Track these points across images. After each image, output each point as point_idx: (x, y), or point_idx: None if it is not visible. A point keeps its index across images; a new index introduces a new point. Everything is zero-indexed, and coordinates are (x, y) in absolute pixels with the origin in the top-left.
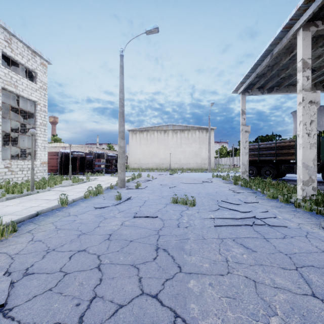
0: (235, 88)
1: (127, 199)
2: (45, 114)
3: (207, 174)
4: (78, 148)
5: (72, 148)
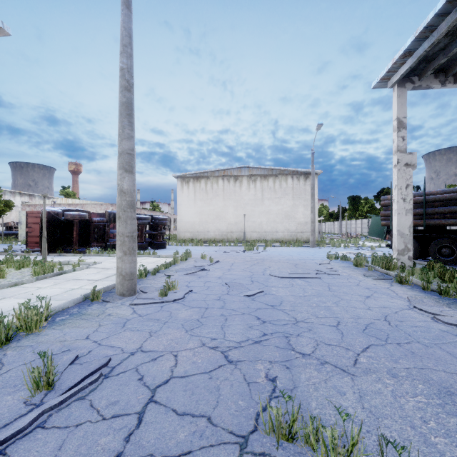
0: (386, 71)
1: (87, 376)
2: None
3: (312, 251)
4: (96, 207)
5: (85, 207)
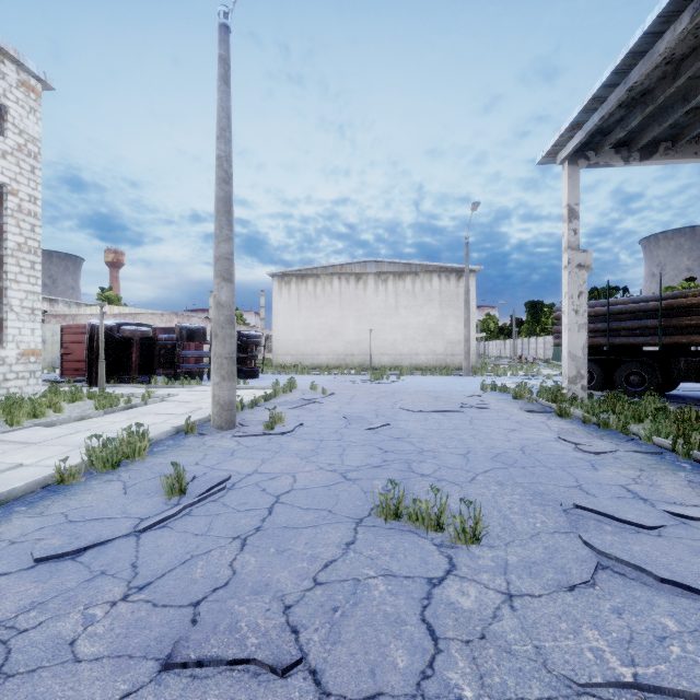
0: (552, 145)
1: (213, 488)
2: (35, 221)
3: (464, 381)
4: (154, 318)
5: (139, 318)
